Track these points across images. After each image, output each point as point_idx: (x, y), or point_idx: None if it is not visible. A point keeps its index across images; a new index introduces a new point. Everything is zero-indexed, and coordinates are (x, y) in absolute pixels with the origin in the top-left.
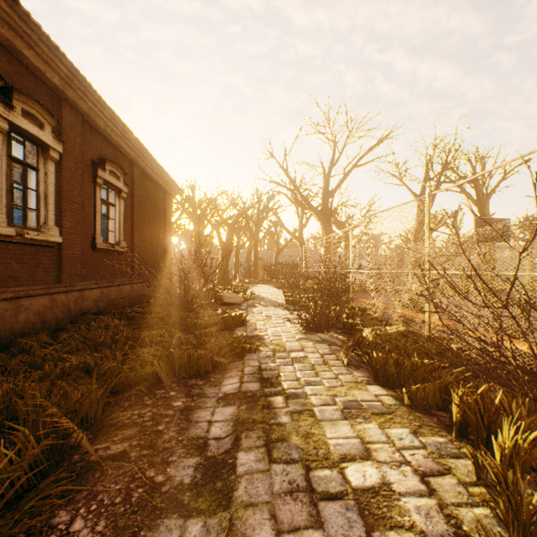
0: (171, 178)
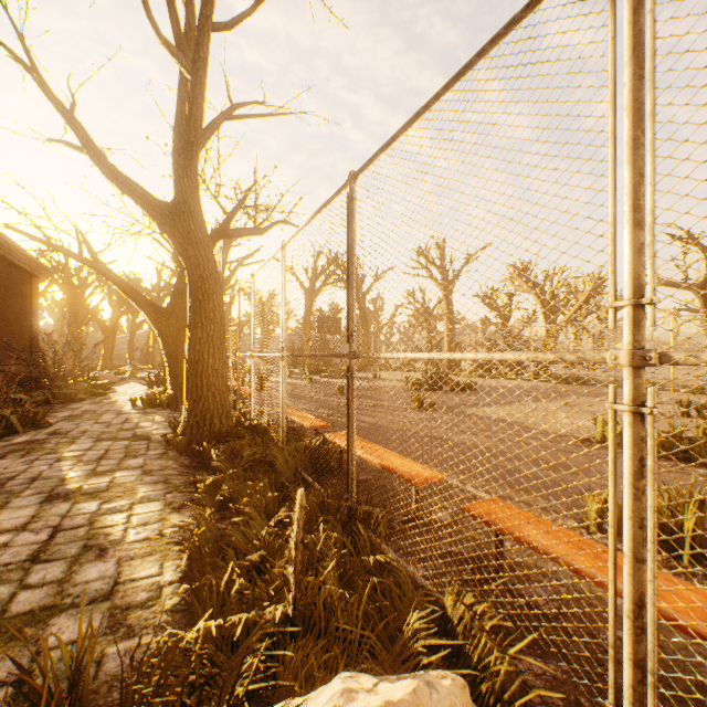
0: (40, 264)
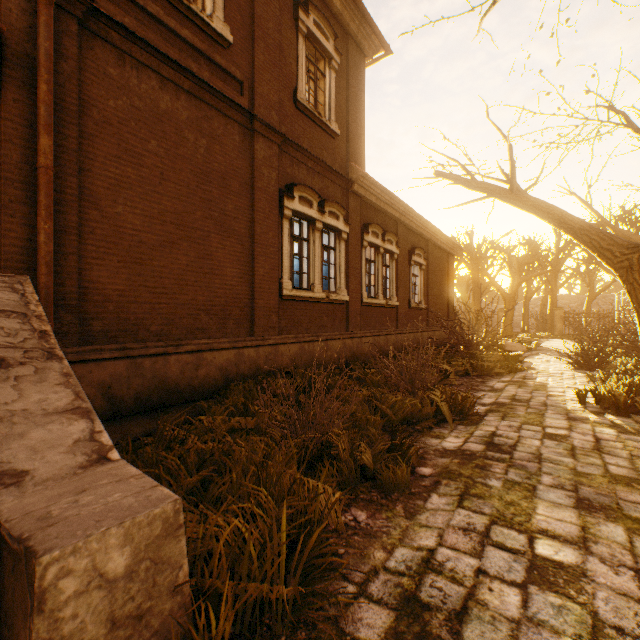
0: (454, 242)
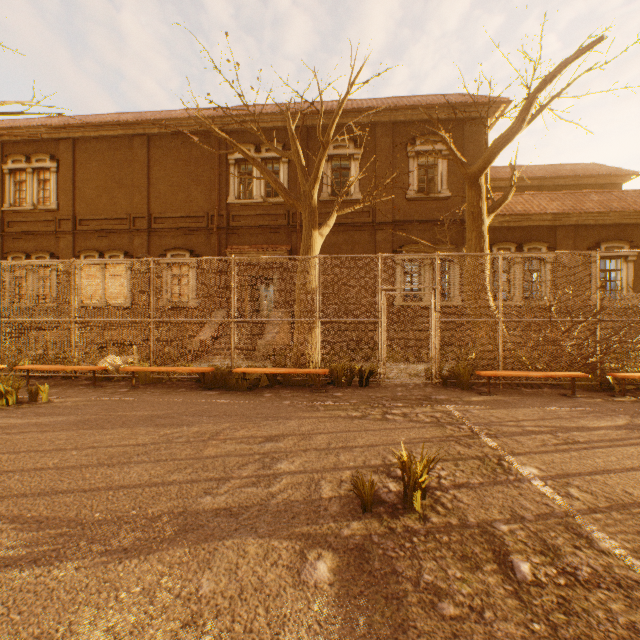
0: None
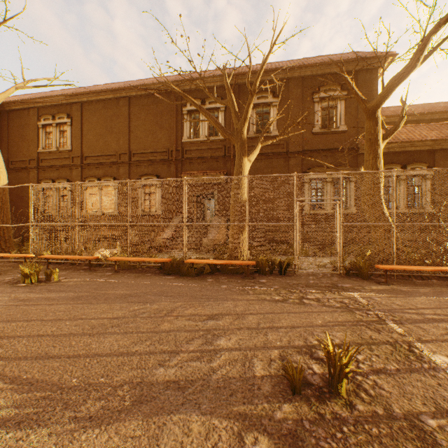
0: None
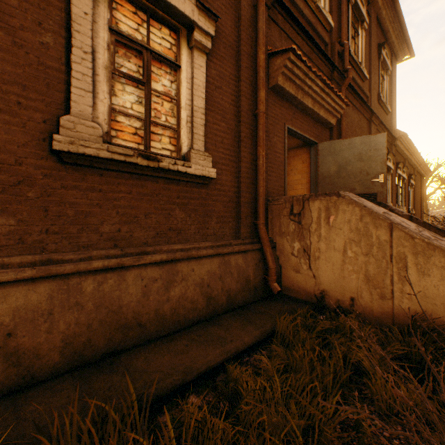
0: (428, 168)
